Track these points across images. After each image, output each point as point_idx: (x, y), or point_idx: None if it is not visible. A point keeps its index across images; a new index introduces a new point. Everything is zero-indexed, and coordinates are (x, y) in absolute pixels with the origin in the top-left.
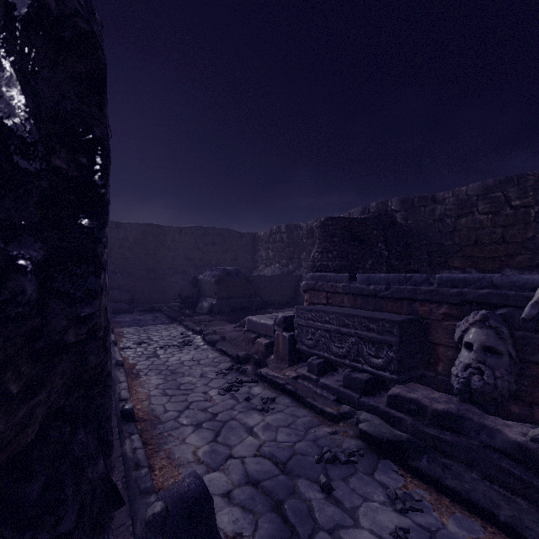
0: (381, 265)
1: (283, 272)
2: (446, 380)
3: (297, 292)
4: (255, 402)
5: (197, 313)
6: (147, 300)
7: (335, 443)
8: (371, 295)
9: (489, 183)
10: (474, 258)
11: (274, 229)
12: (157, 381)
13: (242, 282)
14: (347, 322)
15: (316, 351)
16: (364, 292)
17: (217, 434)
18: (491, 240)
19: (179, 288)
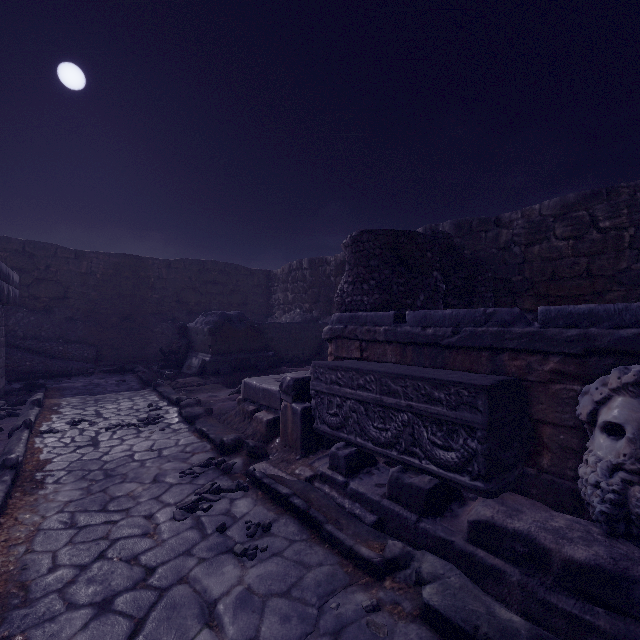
0: (437, 303)
1: (305, 319)
2: (558, 482)
3: (323, 345)
4: (234, 535)
5: (183, 374)
6: (120, 357)
7: (378, 637)
8: (430, 343)
9: (570, 198)
10: (551, 298)
11: (293, 265)
12: (71, 494)
13: (247, 331)
14: (394, 387)
15: (343, 434)
16: (418, 339)
17: (135, 631)
18: (573, 273)
19: (167, 341)
